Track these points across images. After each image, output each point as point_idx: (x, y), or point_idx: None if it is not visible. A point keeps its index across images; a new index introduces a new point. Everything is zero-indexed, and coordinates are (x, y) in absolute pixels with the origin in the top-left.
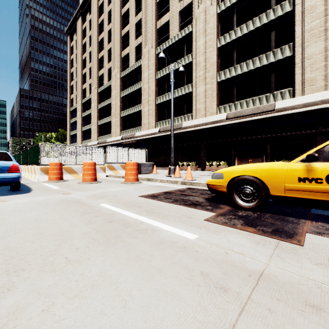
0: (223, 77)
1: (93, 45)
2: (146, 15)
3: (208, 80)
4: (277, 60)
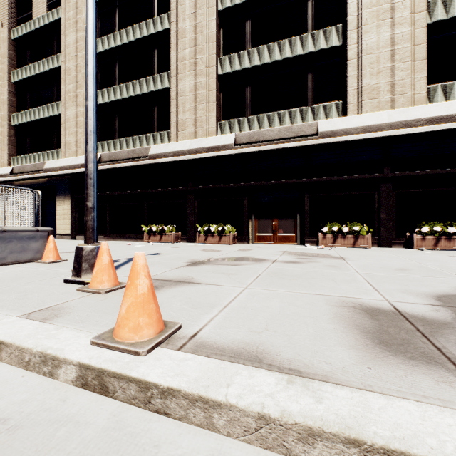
0: (228, 68)
1: None
2: None
3: (201, 68)
4: (318, 51)
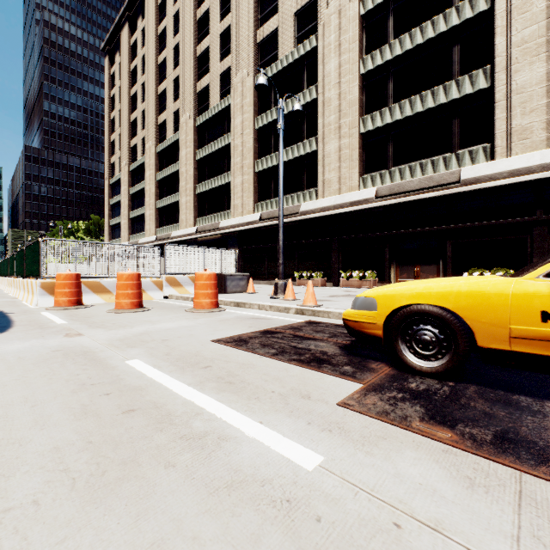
0: (370, 126)
1: (149, 71)
2: (238, 20)
3: (344, 130)
4: (463, 96)
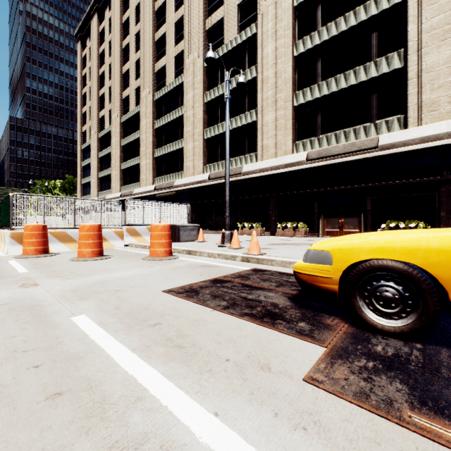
0: (301, 100)
1: (115, 54)
2: (190, 10)
3: (280, 104)
4: (381, 75)
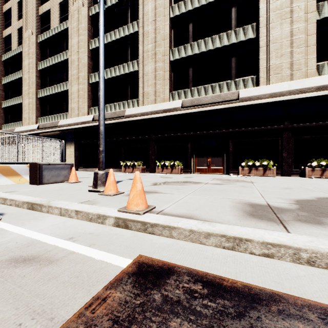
0: (177, 56)
1: None
2: None
3: (159, 56)
4: (239, 42)
